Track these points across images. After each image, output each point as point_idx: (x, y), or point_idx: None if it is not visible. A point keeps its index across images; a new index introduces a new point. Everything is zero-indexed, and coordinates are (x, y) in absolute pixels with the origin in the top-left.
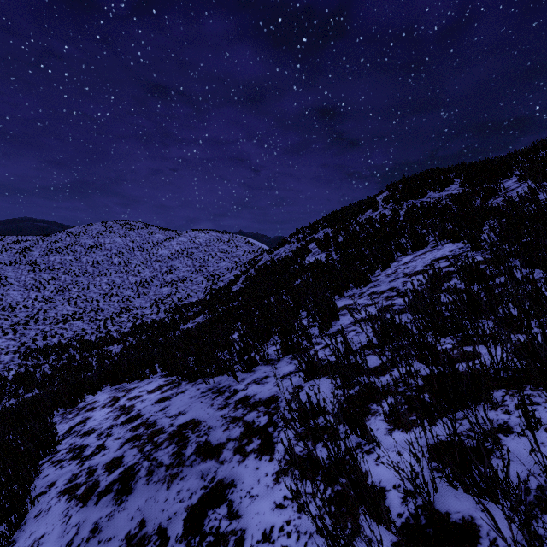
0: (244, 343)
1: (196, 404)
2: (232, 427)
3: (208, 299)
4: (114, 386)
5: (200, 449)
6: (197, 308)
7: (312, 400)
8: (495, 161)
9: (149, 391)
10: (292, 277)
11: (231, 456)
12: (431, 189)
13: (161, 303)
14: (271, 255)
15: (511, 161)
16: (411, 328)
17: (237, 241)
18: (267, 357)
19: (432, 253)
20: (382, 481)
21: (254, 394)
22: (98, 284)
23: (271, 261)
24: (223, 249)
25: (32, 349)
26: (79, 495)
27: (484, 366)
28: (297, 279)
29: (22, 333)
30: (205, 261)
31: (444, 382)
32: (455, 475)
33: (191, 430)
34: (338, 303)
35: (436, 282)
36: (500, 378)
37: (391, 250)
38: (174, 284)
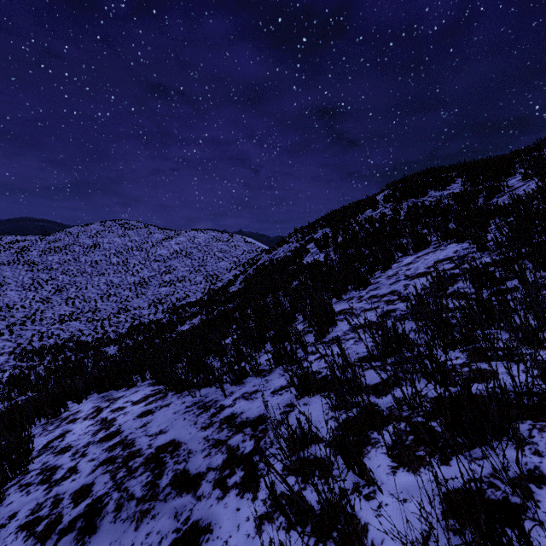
0: (236, 350)
1: (178, 421)
2: (214, 453)
3: (206, 299)
4: (101, 394)
5: (176, 479)
6: (195, 308)
7: (300, 436)
8: (497, 159)
9: (134, 401)
10: (290, 278)
11: (210, 491)
12: (432, 188)
13: (160, 304)
14: (269, 255)
15: (514, 160)
16: (416, 340)
17: (236, 241)
18: (258, 368)
19: (434, 254)
20: (385, 540)
21: (241, 412)
22: (96, 284)
23: (269, 261)
24: (222, 248)
25: (27, 350)
26: (38, 532)
27: (503, 390)
28: (294, 281)
29: (18, 334)
30: (204, 260)
31: (459, 413)
32: (479, 545)
33: (170, 454)
34: (336, 307)
35: (441, 286)
36: (524, 405)
37: (391, 251)
38: (173, 284)
